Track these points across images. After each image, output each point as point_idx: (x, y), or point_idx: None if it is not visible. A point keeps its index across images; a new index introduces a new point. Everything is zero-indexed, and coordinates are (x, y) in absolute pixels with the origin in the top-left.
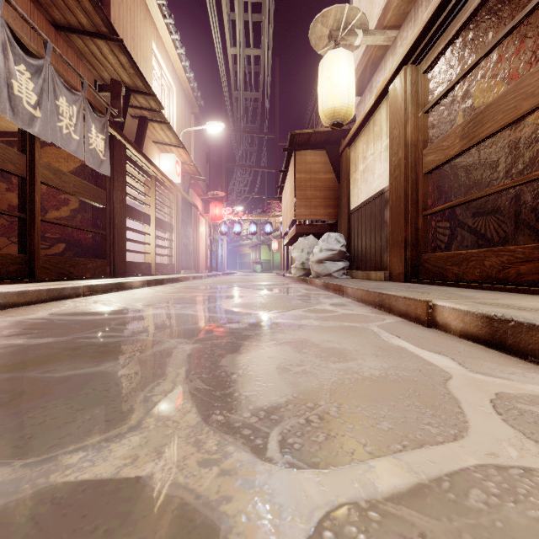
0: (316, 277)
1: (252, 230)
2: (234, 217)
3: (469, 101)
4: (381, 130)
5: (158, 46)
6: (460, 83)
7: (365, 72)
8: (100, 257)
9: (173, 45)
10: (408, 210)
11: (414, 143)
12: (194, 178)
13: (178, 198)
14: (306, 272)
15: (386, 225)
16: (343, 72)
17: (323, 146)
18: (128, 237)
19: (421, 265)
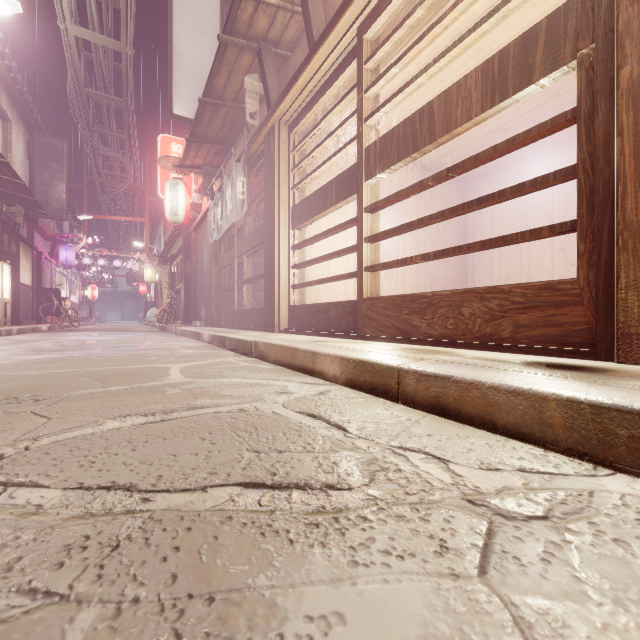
0: None
1: None
2: None
3: None
4: None
5: None
6: None
7: None
8: None
9: None
10: None
11: None
12: None
13: None
14: None
15: None
16: None
17: None
18: None
19: None
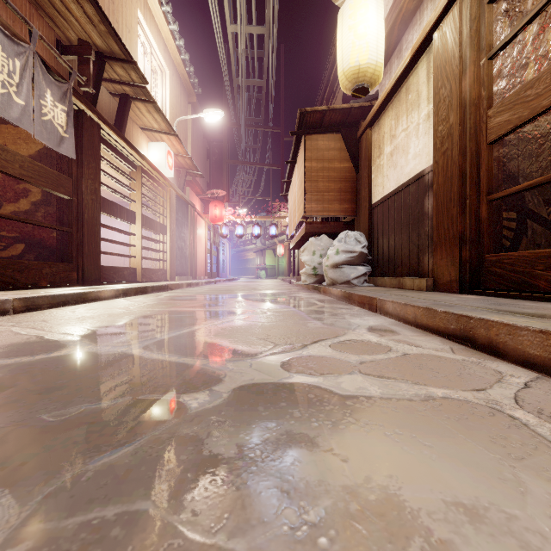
0: (331, 285)
1: (255, 232)
2: (236, 219)
3: (543, 49)
4: (418, 96)
5: (146, 18)
6: (531, 25)
7: (392, 34)
8: (65, 260)
9: (164, 18)
10: (464, 194)
11: (474, 102)
12: (191, 174)
13: (172, 194)
14: (318, 279)
15: (426, 217)
16: (370, 19)
17: (339, 129)
18: (117, 239)
19: (485, 270)
